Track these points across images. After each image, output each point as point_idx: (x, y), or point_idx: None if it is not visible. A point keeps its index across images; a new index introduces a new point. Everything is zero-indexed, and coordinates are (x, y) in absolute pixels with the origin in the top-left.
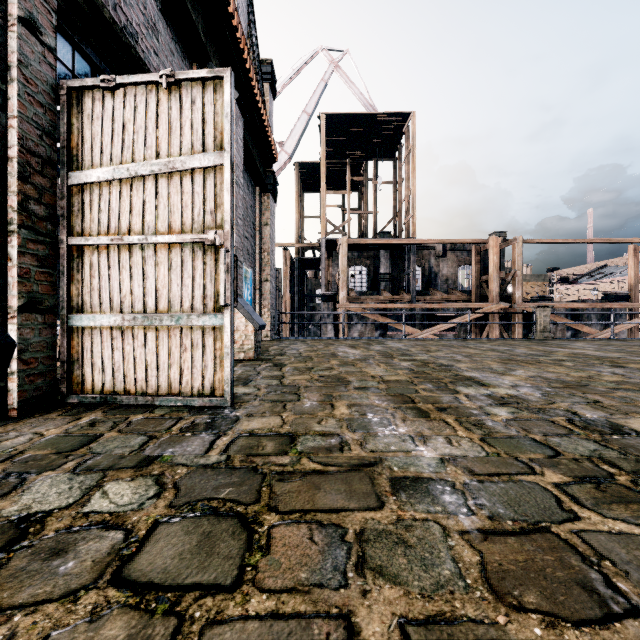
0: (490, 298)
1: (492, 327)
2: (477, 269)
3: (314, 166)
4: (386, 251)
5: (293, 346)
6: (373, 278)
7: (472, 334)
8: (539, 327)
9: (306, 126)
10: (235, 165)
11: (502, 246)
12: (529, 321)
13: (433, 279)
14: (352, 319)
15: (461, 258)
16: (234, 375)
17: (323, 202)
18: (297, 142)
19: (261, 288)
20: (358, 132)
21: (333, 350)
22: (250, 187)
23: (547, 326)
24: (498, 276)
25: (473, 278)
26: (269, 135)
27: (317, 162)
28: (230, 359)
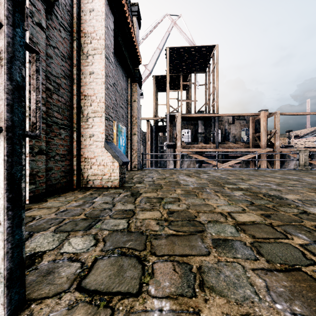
0: (261, 146)
1: (262, 162)
2: (253, 130)
3: (163, 77)
4: (201, 121)
5: (150, 174)
6: (194, 135)
7: (250, 165)
8: (301, 162)
9: (159, 56)
10: (105, 44)
11: (267, 117)
12: (282, 158)
13: (227, 136)
14: (183, 157)
15: (242, 124)
16: (89, 209)
17: (168, 95)
18: (154, 64)
19: (131, 139)
20: (186, 57)
21: (176, 178)
22: (124, 77)
23: (307, 161)
24: (266, 133)
25: (250, 135)
26: (135, 44)
27: (164, 75)
28: (4, 233)
